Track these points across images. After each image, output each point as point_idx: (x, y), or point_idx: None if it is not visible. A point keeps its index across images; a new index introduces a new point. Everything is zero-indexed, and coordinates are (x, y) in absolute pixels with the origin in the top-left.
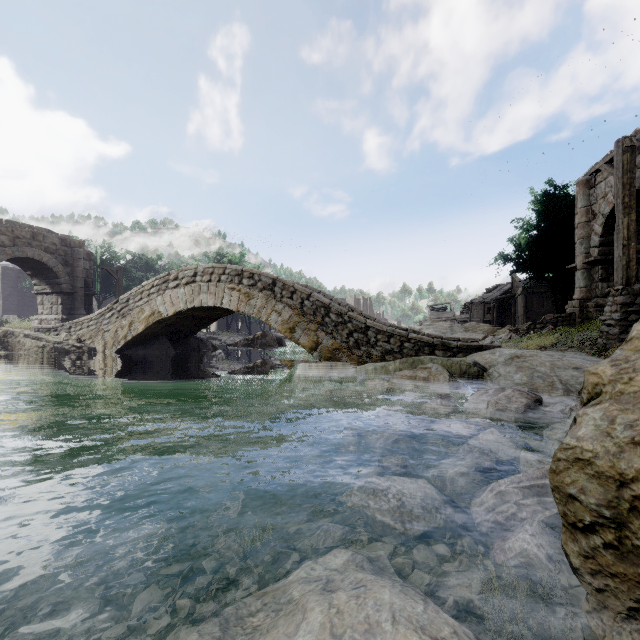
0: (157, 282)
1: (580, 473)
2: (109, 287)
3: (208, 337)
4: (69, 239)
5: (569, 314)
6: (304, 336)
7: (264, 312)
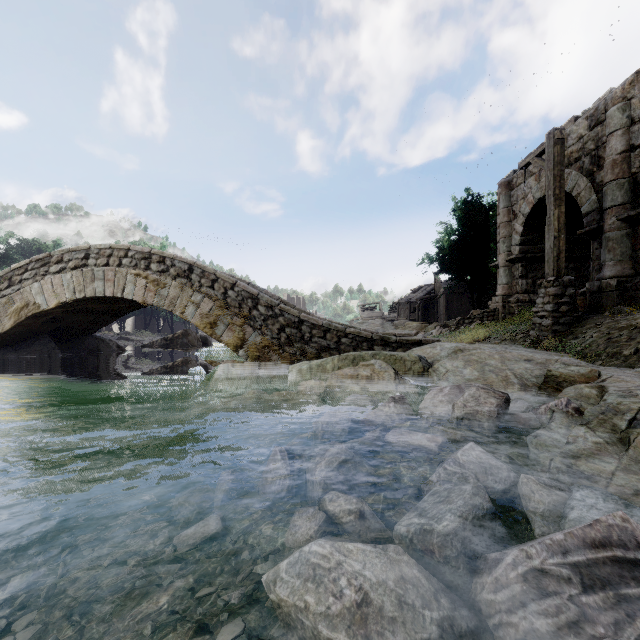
0: (33, 265)
1: None
2: None
3: (119, 337)
4: None
5: (493, 309)
6: (228, 332)
7: (178, 304)
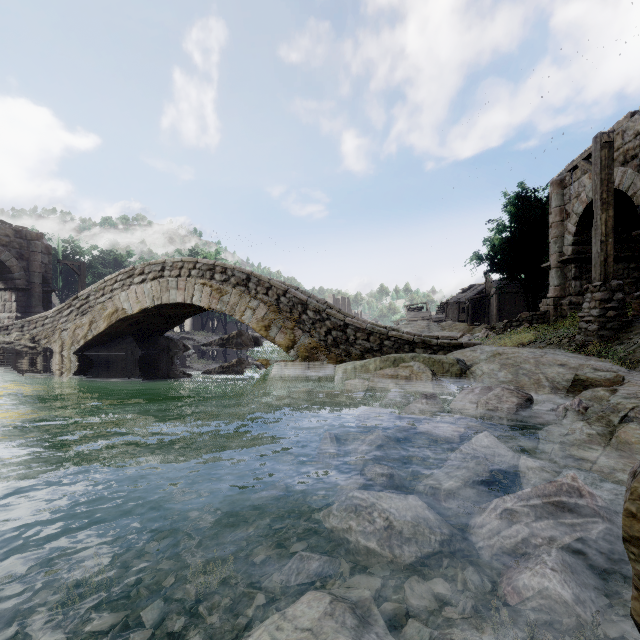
0: (121, 277)
1: None
2: (72, 284)
3: (181, 337)
4: (25, 231)
5: (544, 312)
6: (280, 334)
7: (238, 309)
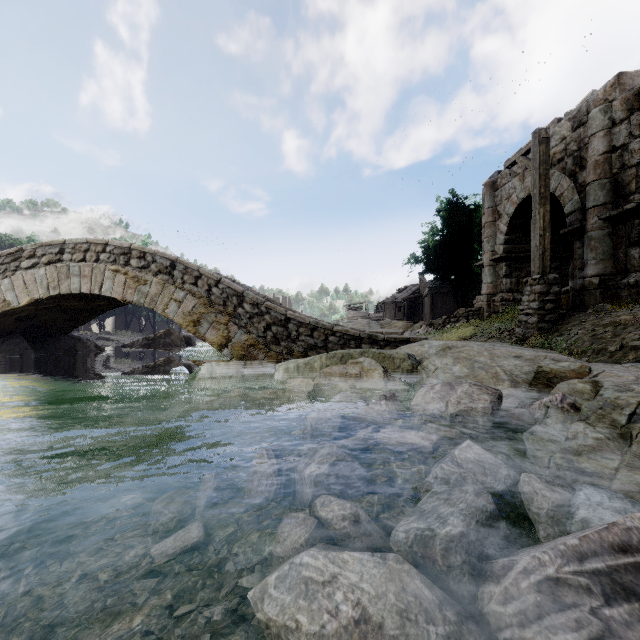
0: (2, 260)
1: None
2: None
3: (98, 337)
4: None
5: (478, 308)
6: (212, 330)
7: (160, 301)
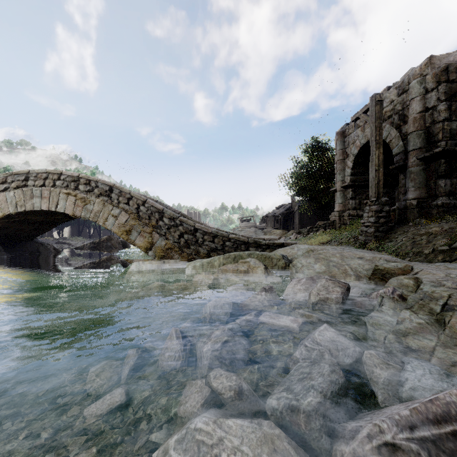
0: None
1: None
2: None
3: (57, 242)
4: None
5: (333, 221)
6: (140, 238)
7: (101, 216)
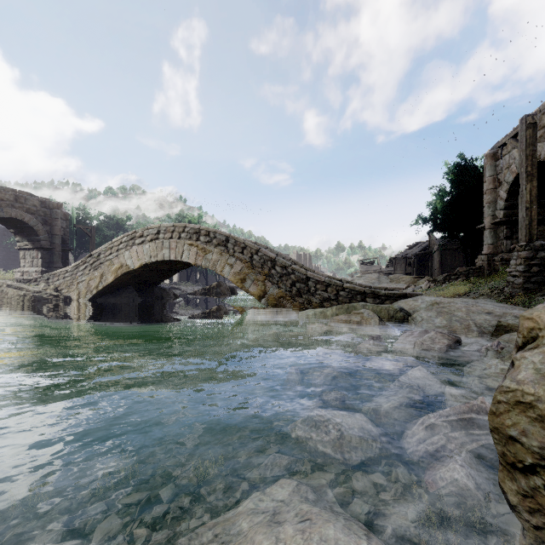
0: (125, 239)
1: (521, 416)
2: (84, 244)
3: (170, 287)
4: (48, 201)
5: (479, 267)
6: (253, 286)
7: (218, 265)
